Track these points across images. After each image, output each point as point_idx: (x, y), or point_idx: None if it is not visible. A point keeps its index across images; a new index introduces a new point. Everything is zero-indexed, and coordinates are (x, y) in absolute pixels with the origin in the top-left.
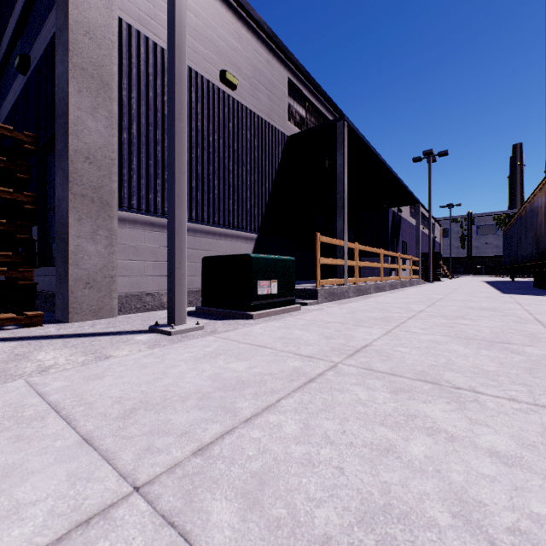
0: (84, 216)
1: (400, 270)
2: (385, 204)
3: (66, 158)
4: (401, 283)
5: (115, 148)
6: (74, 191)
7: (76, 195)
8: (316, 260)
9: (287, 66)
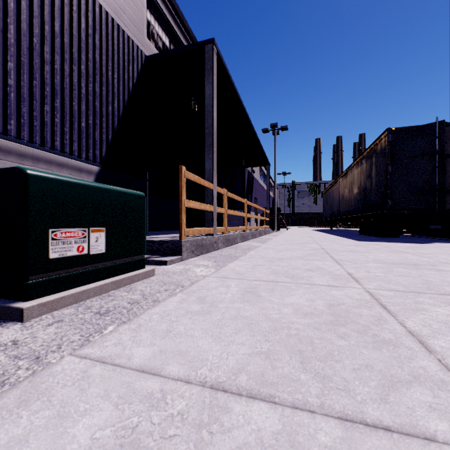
0: None
1: (253, 222)
2: (243, 162)
3: None
4: (259, 232)
5: None
6: None
7: None
8: (181, 202)
9: None
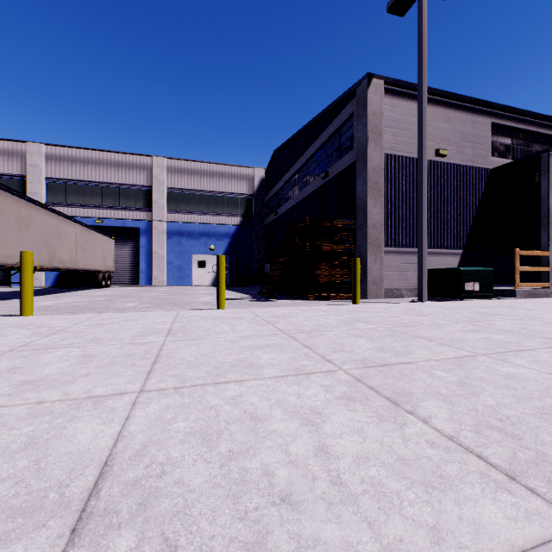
0: (372, 252)
1: None
2: None
3: (365, 228)
4: None
5: (383, 218)
6: (368, 242)
7: (369, 244)
8: (515, 269)
9: (490, 113)
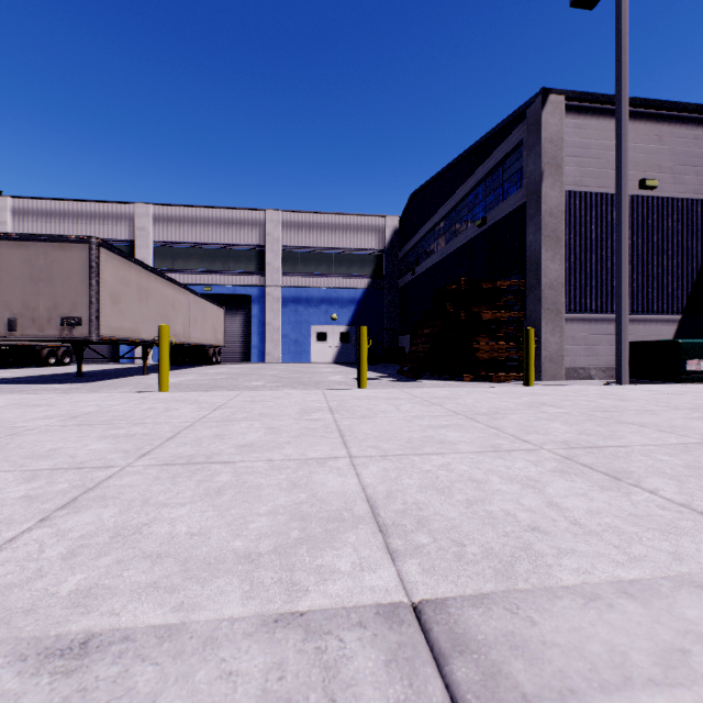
0: (548, 321)
1: None
2: None
3: (539, 289)
4: None
5: (563, 276)
6: (543, 308)
7: (544, 310)
8: None
9: None
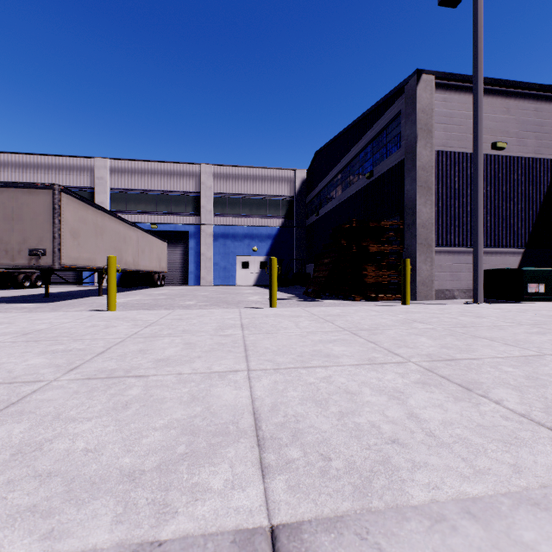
0: (421, 253)
1: None
2: None
3: (414, 228)
4: None
5: (433, 217)
6: (418, 242)
7: (418, 244)
8: None
9: None
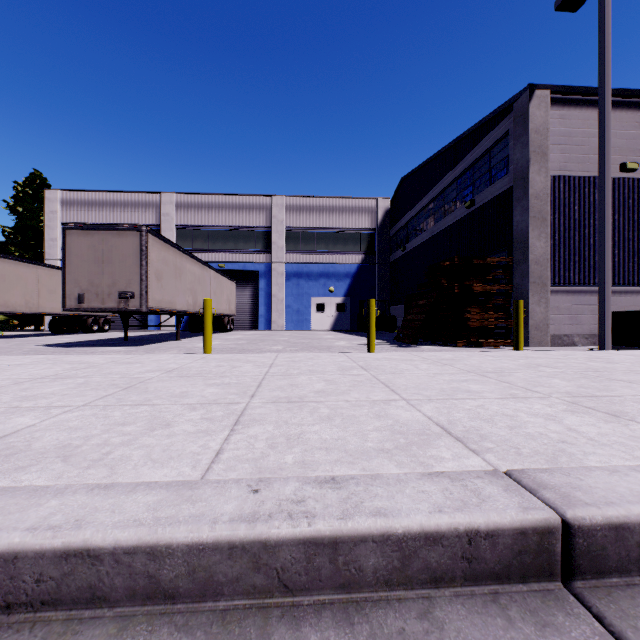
0: (534, 293)
1: None
2: None
3: (525, 265)
4: None
5: (548, 252)
6: (530, 281)
7: (531, 283)
8: None
9: None
